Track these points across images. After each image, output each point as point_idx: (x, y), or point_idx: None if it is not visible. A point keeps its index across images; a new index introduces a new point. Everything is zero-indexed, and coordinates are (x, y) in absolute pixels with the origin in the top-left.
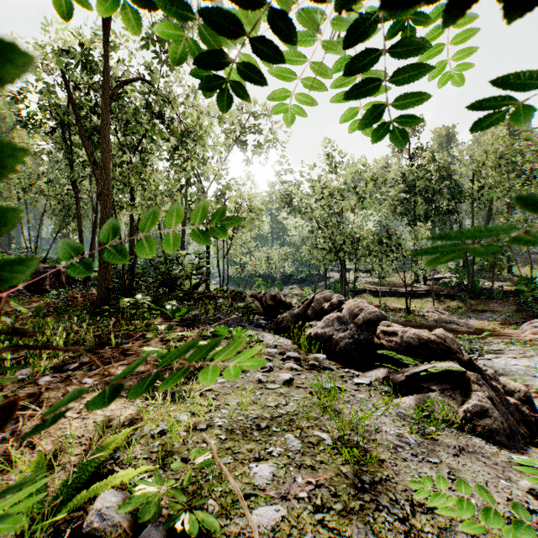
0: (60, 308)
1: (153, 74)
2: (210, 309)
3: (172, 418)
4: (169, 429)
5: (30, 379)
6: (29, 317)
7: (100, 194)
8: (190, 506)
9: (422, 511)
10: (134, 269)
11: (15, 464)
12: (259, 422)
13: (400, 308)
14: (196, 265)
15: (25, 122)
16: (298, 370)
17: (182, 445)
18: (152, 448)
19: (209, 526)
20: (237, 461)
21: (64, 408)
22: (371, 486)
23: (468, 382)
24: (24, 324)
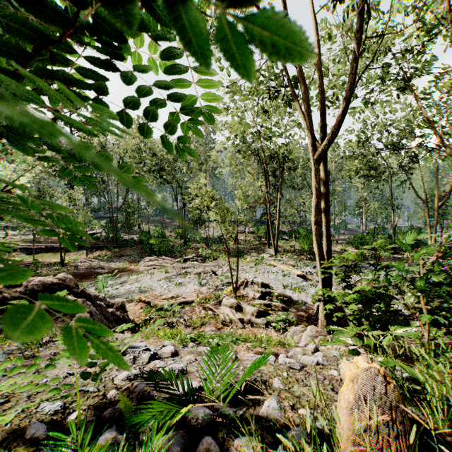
0: None
1: None
2: None
3: None
4: None
5: None
6: None
7: None
8: None
9: None
10: None
11: None
12: None
13: (56, 262)
14: None
15: None
16: None
17: None
18: None
19: None
20: None
21: None
22: None
23: None
24: None
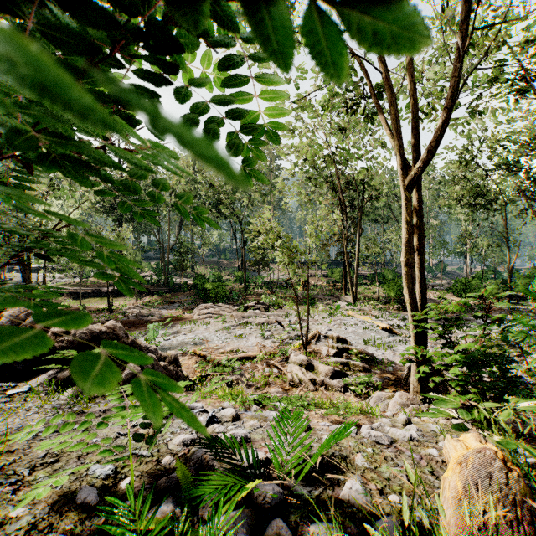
0: None
1: None
2: None
3: None
4: None
5: None
6: None
7: None
8: None
9: (43, 468)
10: None
11: None
12: None
13: (103, 309)
14: None
15: None
16: None
17: None
18: None
19: None
20: None
21: None
22: None
23: None
24: None
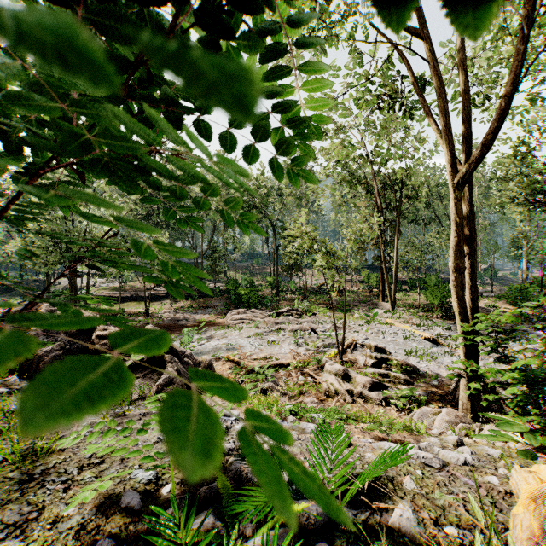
0: None
1: None
2: None
3: None
4: None
5: None
6: None
7: None
8: None
9: (90, 468)
10: None
11: None
12: None
13: (141, 312)
14: None
15: None
16: None
17: None
18: None
19: None
20: None
21: None
22: (43, 473)
23: (165, 363)
24: None
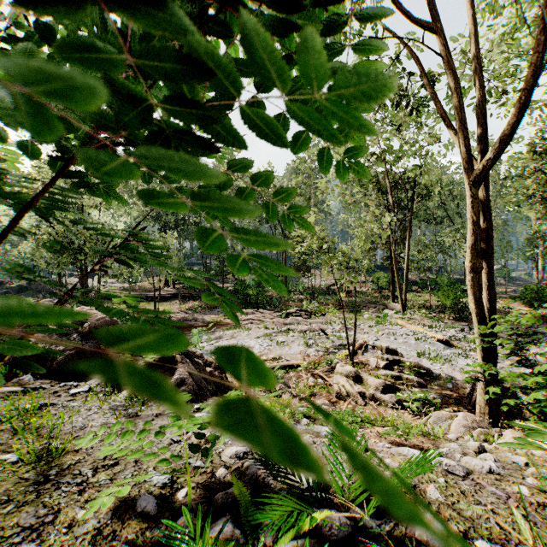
0: None
1: None
2: None
3: None
4: None
5: None
6: None
7: None
8: None
9: (104, 470)
10: None
11: None
12: None
13: None
14: None
15: None
16: None
17: None
18: None
19: None
20: None
21: None
22: (58, 474)
23: (177, 363)
24: None
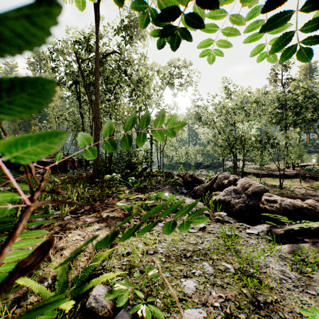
0: (74, 179)
1: (121, 49)
2: (153, 182)
3: (134, 245)
4: (132, 252)
5: (60, 217)
6: (60, 184)
7: (94, 118)
8: (145, 301)
9: None
10: (111, 159)
11: (52, 263)
12: (185, 253)
13: (275, 185)
14: (145, 156)
15: (58, 82)
16: (208, 221)
17: (140, 262)
18: (123, 262)
19: (158, 317)
20: (173, 276)
21: (76, 234)
22: (265, 305)
23: None
24: (57, 188)
